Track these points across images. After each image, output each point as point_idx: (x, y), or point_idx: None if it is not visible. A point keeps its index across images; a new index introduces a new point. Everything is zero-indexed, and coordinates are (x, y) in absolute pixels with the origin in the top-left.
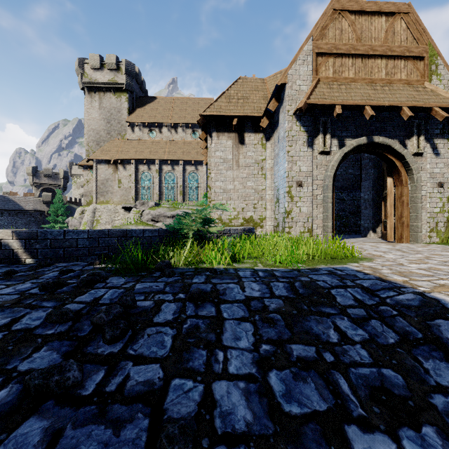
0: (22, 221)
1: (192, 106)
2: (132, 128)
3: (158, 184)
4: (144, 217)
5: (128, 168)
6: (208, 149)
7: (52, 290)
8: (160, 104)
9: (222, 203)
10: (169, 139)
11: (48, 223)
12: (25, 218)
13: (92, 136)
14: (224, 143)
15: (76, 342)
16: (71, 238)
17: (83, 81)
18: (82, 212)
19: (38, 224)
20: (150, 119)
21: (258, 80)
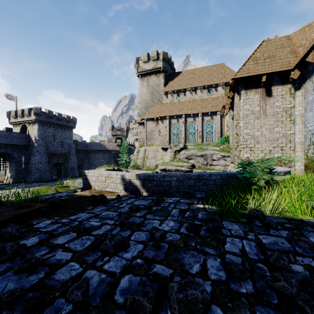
0: (107, 156)
1: (207, 72)
2: (166, 95)
3: (184, 131)
4: (180, 156)
5: (164, 122)
6: (236, 104)
7: (195, 232)
8: (184, 75)
9: (249, 147)
10: (191, 99)
11: (119, 157)
12: (109, 154)
13: (143, 104)
14: (252, 98)
15: (279, 312)
16: (167, 180)
17: (138, 71)
18: (138, 151)
19: (114, 158)
20: (178, 87)
21: (282, 38)
